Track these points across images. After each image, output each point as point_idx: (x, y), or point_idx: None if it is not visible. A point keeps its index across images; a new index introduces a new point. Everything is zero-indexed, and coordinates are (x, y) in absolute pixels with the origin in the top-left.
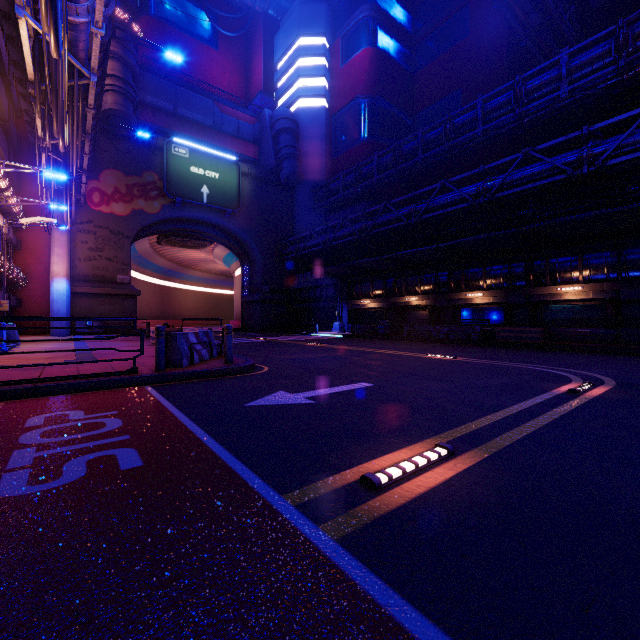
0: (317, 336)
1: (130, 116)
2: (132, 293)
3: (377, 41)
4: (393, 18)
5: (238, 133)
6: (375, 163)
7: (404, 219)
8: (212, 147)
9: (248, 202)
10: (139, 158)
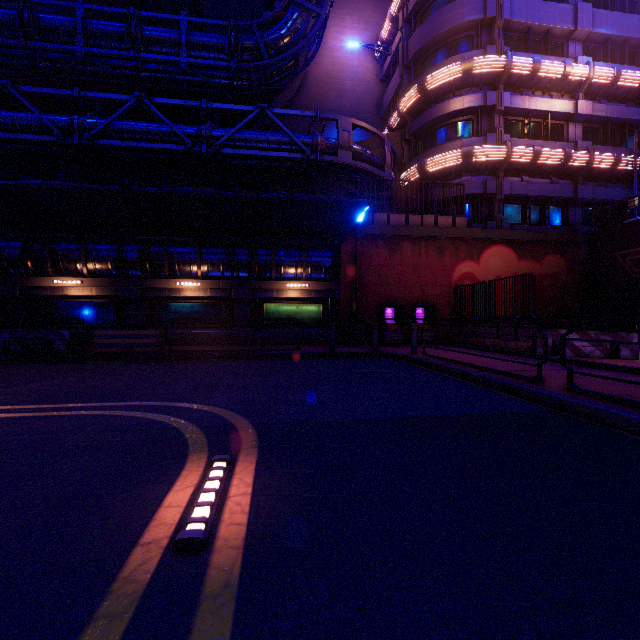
0: None
1: None
2: None
3: None
4: None
5: None
6: None
7: None
8: None
9: None
10: None
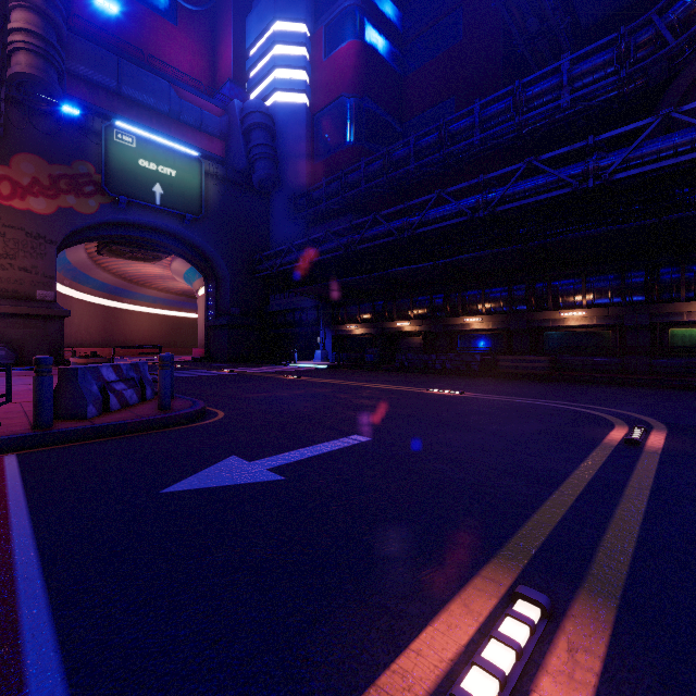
0: (296, 367)
1: (52, 85)
2: (57, 313)
3: (364, 35)
4: (382, 12)
5: (201, 125)
6: (363, 170)
7: (396, 233)
8: (168, 139)
9: (213, 208)
10: (68, 143)
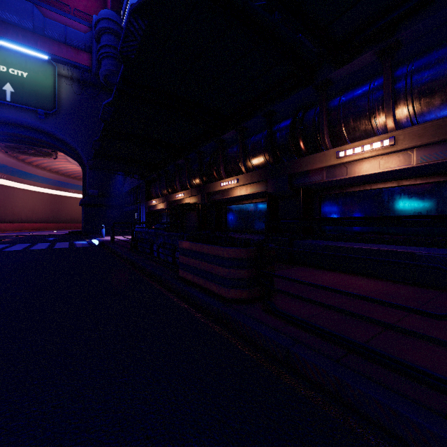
0: (83, 243)
1: None
2: None
3: None
4: None
5: (65, 39)
6: None
7: None
8: (35, 51)
9: (70, 105)
10: None
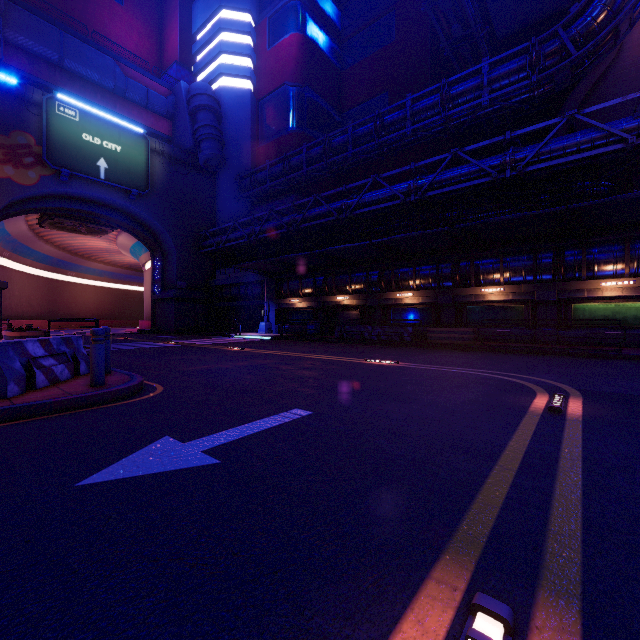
0: (241, 338)
1: None
2: None
3: (306, 28)
4: (322, 9)
5: (147, 103)
6: (304, 154)
7: (335, 213)
8: (113, 115)
9: (160, 184)
10: (5, 112)
